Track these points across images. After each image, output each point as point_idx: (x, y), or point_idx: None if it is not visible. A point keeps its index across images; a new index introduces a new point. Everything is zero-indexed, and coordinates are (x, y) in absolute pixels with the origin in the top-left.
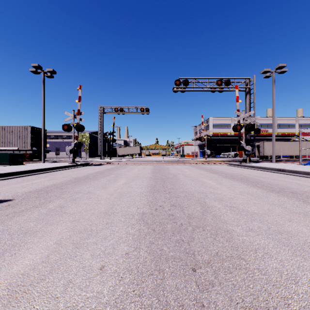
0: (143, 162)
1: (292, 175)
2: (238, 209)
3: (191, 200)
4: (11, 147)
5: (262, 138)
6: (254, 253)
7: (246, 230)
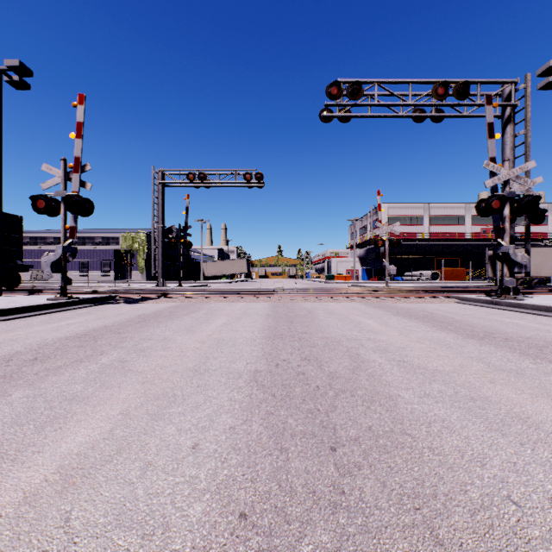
0: (247, 295)
1: None
2: None
3: None
4: None
5: (484, 244)
6: None
7: None
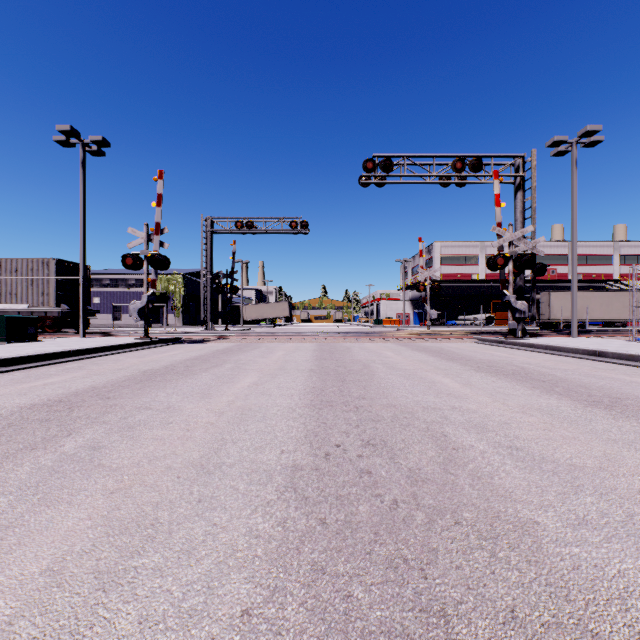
0: (296, 337)
1: (625, 365)
2: (530, 453)
3: (411, 430)
4: (15, 304)
5: (544, 286)
6: (621, 610)
7: (571, 522)
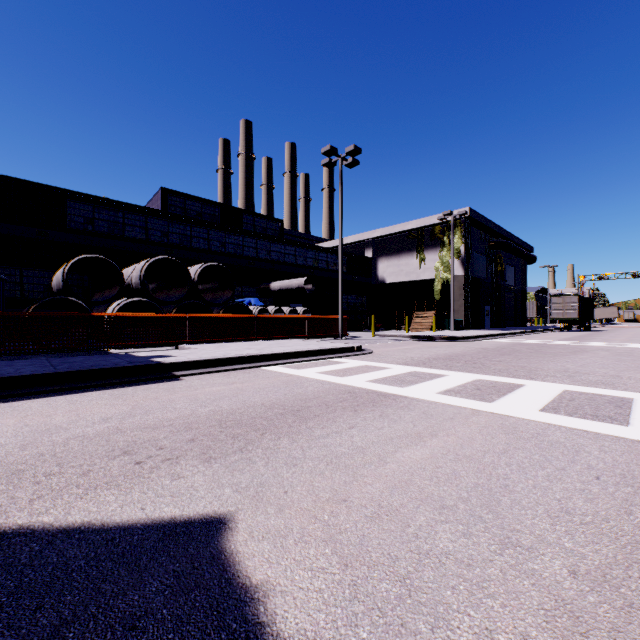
0: (638, 326)
1: None
2: None
3: None
4: None
5: None
6: None
7: None
